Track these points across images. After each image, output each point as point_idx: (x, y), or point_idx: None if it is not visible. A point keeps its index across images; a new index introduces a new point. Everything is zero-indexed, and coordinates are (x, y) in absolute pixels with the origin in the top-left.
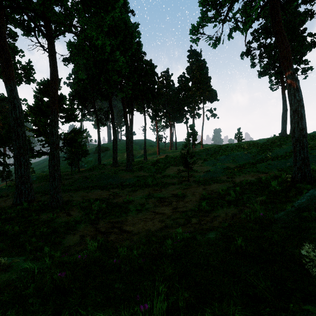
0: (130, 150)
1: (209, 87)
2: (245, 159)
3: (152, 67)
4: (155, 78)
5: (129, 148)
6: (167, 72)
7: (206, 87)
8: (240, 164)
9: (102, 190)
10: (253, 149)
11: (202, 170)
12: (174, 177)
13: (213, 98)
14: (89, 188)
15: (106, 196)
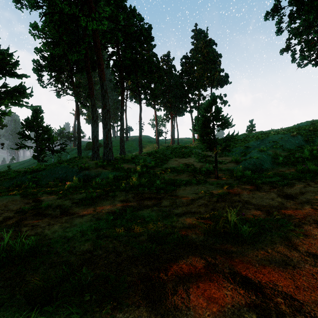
0: (108, 128)
1: (219, 67)
2: (295, 143)
3: (148, 28)
4: (153, 59)
5: (107, 124)
6: (167, 56)
7: (215, 67)
8: (291, 150)
9: (25, 197)
10: (301, 131)
11: (228, 161)
12: (183, 170)
13: (224, 81)
14: (4, 193)
15: (5, 215)
